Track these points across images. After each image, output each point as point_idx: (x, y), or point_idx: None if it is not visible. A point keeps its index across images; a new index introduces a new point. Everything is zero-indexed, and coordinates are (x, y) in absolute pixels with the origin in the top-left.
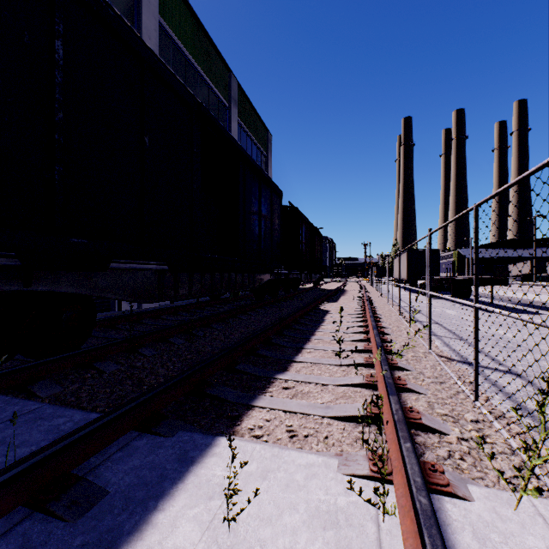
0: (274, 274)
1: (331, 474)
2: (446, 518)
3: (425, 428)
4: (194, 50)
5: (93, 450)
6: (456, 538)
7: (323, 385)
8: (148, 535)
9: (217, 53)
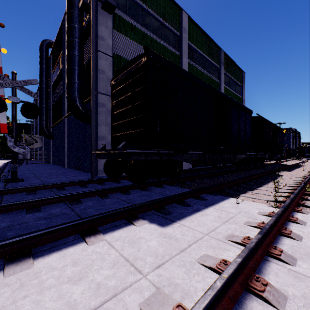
0: (246, 154)
1: (264, 206)
2: (296, 214)
3: (305, 206)
4: (202, 47)
5: (200, 194)
6: (296, 215)
7: (268, 195)
8: (219, 204)
9: (213, 43)
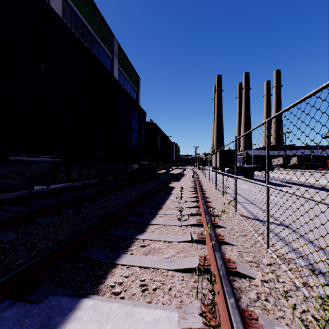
0: (140, 164)
1: None
2: None
3: (239, 274)
4: (88, 18)
5: None
6: None
7: (169, 242)
8: None
9: (104, 23)
